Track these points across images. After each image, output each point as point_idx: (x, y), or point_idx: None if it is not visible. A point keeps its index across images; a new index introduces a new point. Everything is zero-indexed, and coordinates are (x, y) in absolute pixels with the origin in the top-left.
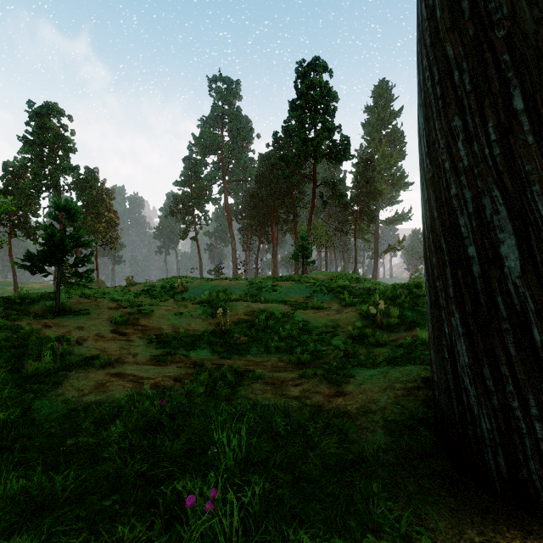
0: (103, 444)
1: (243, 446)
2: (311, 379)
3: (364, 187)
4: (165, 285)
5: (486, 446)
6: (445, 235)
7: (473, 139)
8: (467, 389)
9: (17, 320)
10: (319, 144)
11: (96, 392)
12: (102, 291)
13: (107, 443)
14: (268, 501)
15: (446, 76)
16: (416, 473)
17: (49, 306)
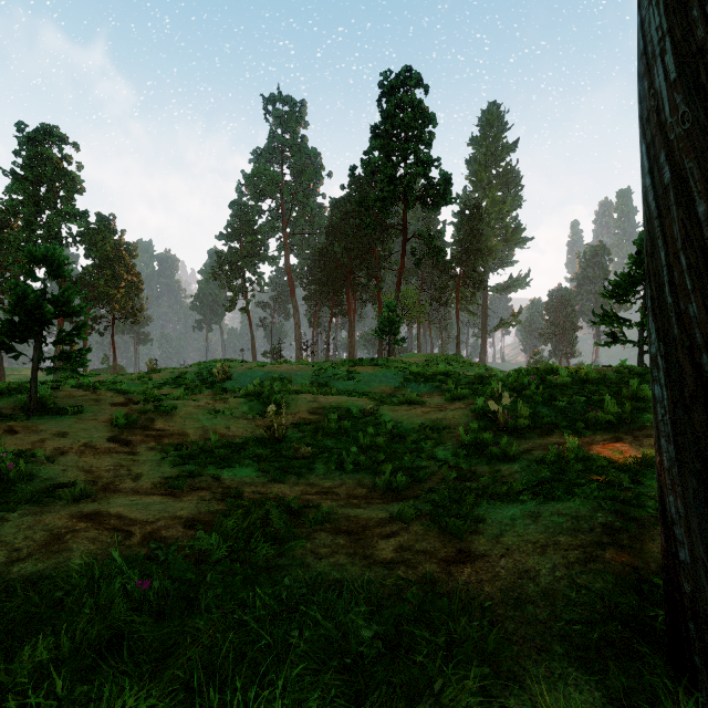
0: None
1: None
2: (412, 524)
3: (469, 243)
4: (201, 371)
5: None
6: None
7: None
8: None
9: None
10: (411, 183)
11: (41, 554)
12: (112, 380)
13: (3, 692)
14: None
15: None
16: None
17: (23, 402)
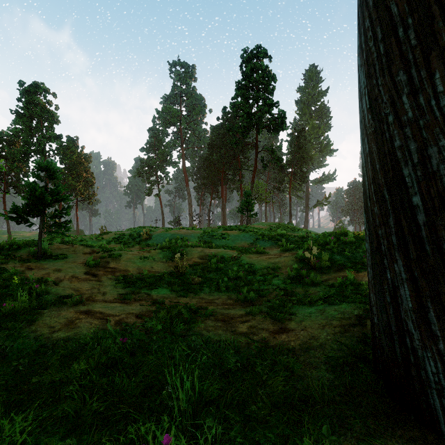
0: (65, 382)
1: (195, 389)
2: (257, 316)
3: (297, 153)
4: (133, 233)
5: (431, 388)
6: (387, 185)
7: (418, 92)
8: (411, 332)
9: (4, 263)
10: (260, 117)
11: (65, 329)
12: (79, 238)
13: (69, 380)
14: (220, 442)
15: (390, 33)
16: (360, 411)
17: (33, 251)
